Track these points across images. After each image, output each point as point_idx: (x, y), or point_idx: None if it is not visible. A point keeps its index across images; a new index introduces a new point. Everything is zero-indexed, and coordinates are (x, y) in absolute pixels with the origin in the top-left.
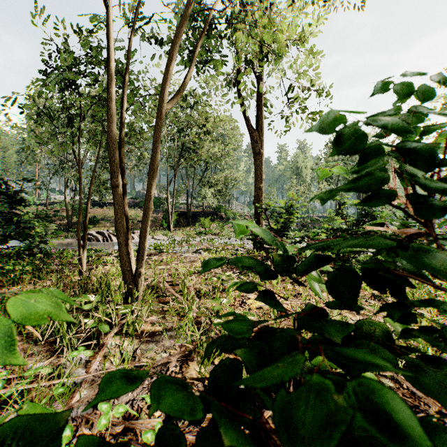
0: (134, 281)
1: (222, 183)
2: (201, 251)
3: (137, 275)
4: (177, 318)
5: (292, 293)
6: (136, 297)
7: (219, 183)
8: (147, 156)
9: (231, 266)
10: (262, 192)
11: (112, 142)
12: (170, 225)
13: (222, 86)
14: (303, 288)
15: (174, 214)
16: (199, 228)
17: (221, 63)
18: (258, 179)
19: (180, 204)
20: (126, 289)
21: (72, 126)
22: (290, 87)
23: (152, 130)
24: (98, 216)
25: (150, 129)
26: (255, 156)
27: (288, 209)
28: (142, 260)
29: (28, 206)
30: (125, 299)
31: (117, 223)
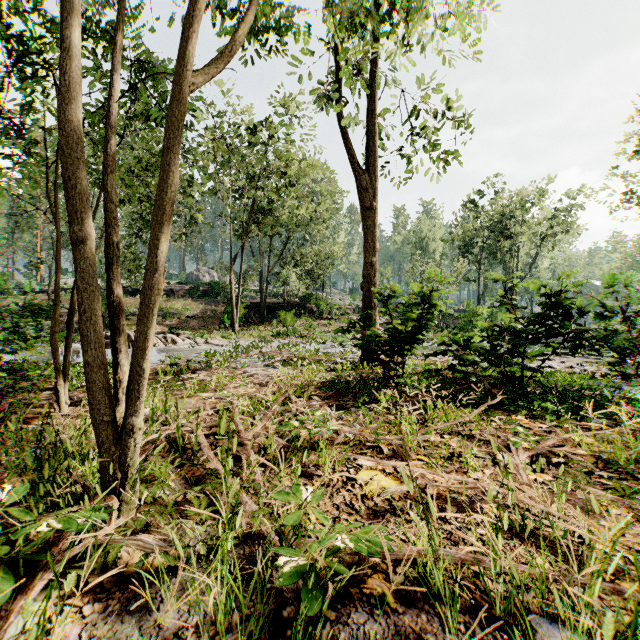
0: (120, 443)
1: (312, 260)
2: (278, 364)
3: (125, 432)
4: (211, 522)
5: (442, 453)
6: (123, 480)
7: (308, 260)
8: (199, 219)
9: (326, 393)
10: (376, 270)
11: (68, 144)
12: (235, 322)
13: (310, 77)
14: (459, 439)
15: (240, 306)
16: (277, 326)
17: (308, 32)
18: (369, 249)
19: (251, 291)
20: (101, 462)
21: (36, 143)
22: (416, 110)
23: (207, 180)
24: (127, 310)
25: (203, 178)
26: (364, 212)
27: (423, 297)
28: (136, 398)
29: (23, 294)
30: (99, 482)
31: (81, 320)
